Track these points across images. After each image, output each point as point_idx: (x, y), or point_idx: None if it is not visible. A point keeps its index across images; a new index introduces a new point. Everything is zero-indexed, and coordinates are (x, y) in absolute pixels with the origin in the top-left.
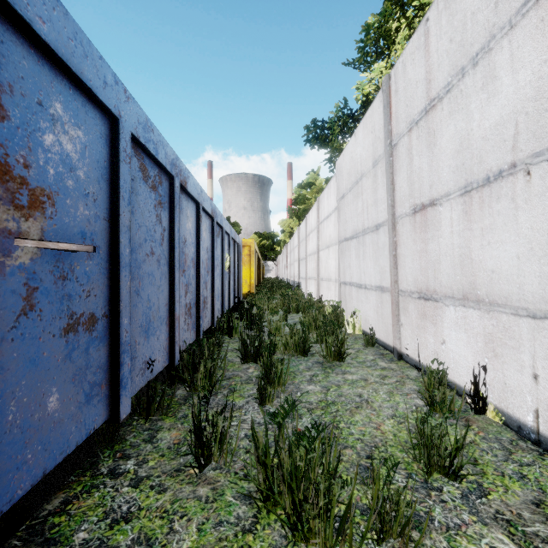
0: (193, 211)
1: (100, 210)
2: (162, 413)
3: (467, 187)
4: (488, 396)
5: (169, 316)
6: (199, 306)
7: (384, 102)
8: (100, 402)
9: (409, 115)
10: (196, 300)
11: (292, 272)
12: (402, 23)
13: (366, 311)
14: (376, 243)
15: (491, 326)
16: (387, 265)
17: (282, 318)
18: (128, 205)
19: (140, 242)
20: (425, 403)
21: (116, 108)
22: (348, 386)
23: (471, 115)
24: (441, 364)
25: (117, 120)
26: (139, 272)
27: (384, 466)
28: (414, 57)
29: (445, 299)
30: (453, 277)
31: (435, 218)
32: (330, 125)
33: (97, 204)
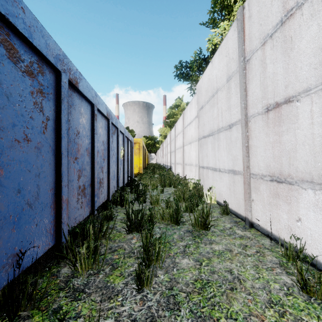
0: (87, 109)
1: None
2: (33, 307)
3: None
4: None
5: (55, 200)
6: (94, 186)
7: (239, 28)
8: None
9: (263, 31)
10: (91, 182)
11: (166, 160)
12: None
13: (220, 187)
14: (229, 138)
15: None
16: (239, 154)
17: (160, 191)
18: None
19: (3, 126)
20: (296, 285)
21: None
22: (217, 259)
23: None
24: (298, 239)
25: None
26: None
27: None
28: None
29: (302, 183)
30: (312, 164)
31: (291, 113)
32: (191, 65)
33: None
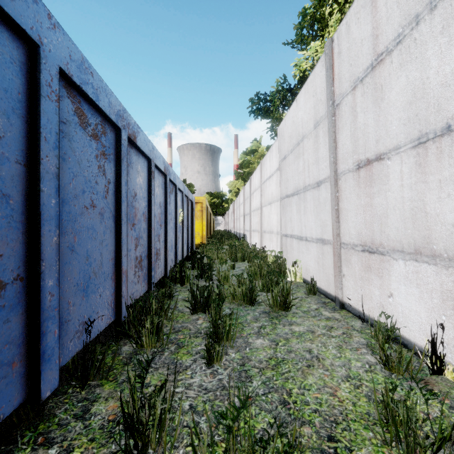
0: (144, 166)
1: (10, 150)
2: (102, 378)
3: (421, 138)
4: (446, 356)
5: (115, 270)
6: (151, 258)
7: (327, 65)
8: (10, 384)
9: (353, 73)
10: (148, 253)
11: (238, 225)
12: (334, 9)
13: (307, 261)
14: (317, 199)
15: (450, 283)
16: (328, 219)
17: (230, 267)
18: (55, 149)
19: (76, 193)
20: (378, 362)
21: (33, 31)
22: (296, 340)
23: (427, 62)
24: (389, 317)
25: (37, 46)
26: (73, 226)
27: (351, 452)
28: (360, 16)
29: (393, 252)
30: (403, 231)
31: (382, 172)
32: (272, 98)
33: (4, 142)
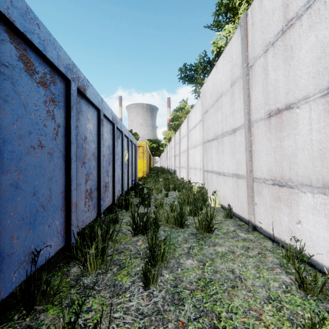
0: (94, 115)
1: None
2: (48, 302)
3: None
4: None
5: (65, 202)
6: (100, 190)
7: (242, 34)
8: None
9: (265, 39)
10: (97, 186)
11: (170, 163)
12: (242, 1)
13: (224, 191)
14: (233, 142)
15: None
16: (243, 159)
17: (164, 195)
18: None
19: (21, 134)
20: (294, 283)
21: None
22: (220, 260)
23: None
24: (298, 241)
25: None
26: (18, 164)
27: None
28: None
29: (302, 186)
30: (311, 168)
31: (291, 119)
32: (196, 68)
33: None
